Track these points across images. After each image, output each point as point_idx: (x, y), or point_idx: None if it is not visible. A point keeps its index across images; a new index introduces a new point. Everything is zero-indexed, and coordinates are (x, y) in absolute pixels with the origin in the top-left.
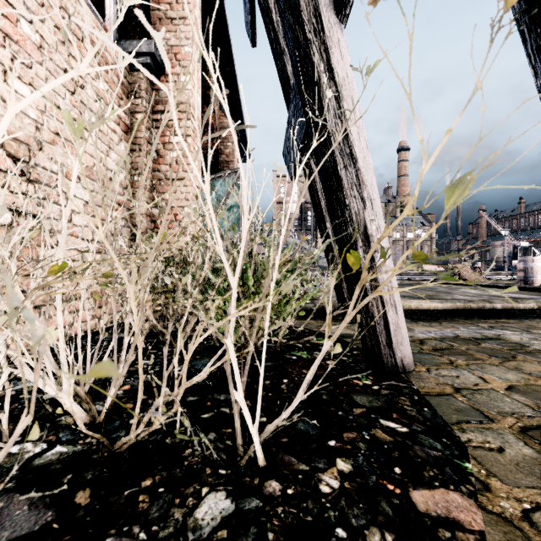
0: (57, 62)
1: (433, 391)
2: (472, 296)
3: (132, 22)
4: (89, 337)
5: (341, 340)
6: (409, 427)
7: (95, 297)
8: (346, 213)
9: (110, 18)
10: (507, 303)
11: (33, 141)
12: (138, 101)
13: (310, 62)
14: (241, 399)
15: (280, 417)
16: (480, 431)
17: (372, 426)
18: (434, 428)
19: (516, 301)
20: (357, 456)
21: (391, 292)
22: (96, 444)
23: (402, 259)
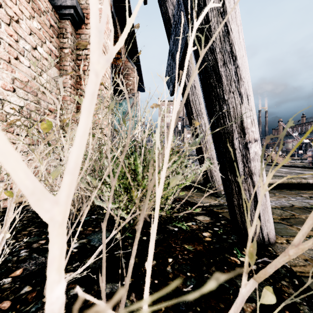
0: None
1: (306, 271)
2: (285, 173)
3: None
4: None
5: (209, 209)
6: None
7: None
8: (224, 108)
9: None
10: None
11: None
12: (65, 40)
13: None
14: None
15: None
16: None
17: None
18: None
19: None
20: None
21: None
22: None
23: None
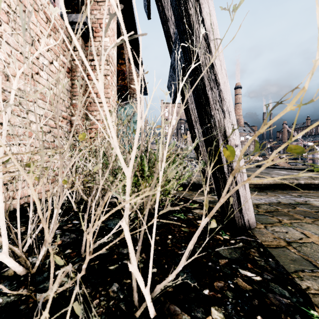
0: (20, 24)
1: (272, 244)
2: (283, 175)
3: (72, 3)
4: (31, 208)
5: None
6: (261, 276)
7: (36, 179)
8: (211, 121)
9: (58, 0)
10: (307, 180)
11: (2, 74)
12: (76, 53)
13: (187, 14)
14: (135, 269)
15: (167, 278)
16: (314, 279)
17: (234, 275)
18: (280, 276)
19: (313, 179)
20: (226, 305)
21: (262, 180)
22: (26, 294)
23: (276, 152)
